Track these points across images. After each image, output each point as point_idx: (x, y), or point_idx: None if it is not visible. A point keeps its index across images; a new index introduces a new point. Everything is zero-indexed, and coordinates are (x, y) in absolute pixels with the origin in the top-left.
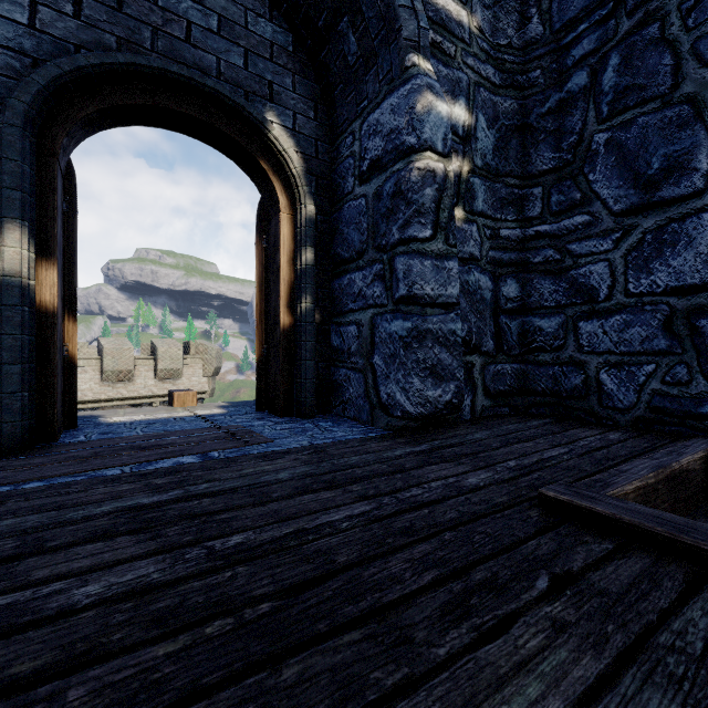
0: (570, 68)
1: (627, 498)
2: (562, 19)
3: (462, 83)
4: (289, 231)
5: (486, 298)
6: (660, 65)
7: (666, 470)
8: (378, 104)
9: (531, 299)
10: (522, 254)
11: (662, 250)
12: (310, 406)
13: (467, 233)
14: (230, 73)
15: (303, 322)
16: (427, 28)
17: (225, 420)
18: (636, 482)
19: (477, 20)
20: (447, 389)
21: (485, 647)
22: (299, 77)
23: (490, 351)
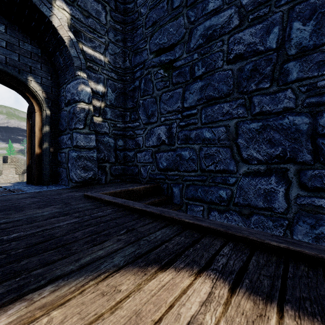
0: (135, 79)
1: (107, 194)
2: (134, 63)
3: (101, 78)
4: (39, 119)
5: (111, 145)
6: (151, 86)
7: (125, 189)
8: (70, 83)
9: (127, 146)
10: (124, 132)
11: (151, 135)
12: (47, 181)
13: (103, 125)
14: (11, 62)
15: (45, 152)
16: (85, 63)
17: (10, 187)
18: (112, 191)
19: (107, 59)
20: (90, 173)
21: (37, 210)
22: (43, 65)
23: (113, 162)
